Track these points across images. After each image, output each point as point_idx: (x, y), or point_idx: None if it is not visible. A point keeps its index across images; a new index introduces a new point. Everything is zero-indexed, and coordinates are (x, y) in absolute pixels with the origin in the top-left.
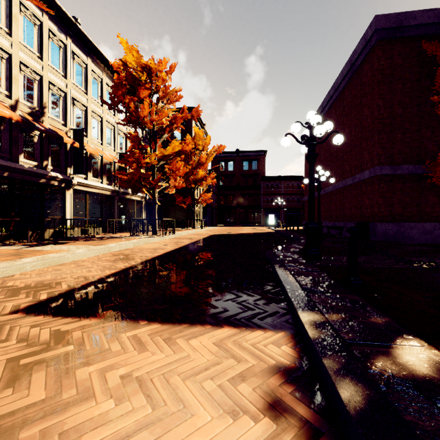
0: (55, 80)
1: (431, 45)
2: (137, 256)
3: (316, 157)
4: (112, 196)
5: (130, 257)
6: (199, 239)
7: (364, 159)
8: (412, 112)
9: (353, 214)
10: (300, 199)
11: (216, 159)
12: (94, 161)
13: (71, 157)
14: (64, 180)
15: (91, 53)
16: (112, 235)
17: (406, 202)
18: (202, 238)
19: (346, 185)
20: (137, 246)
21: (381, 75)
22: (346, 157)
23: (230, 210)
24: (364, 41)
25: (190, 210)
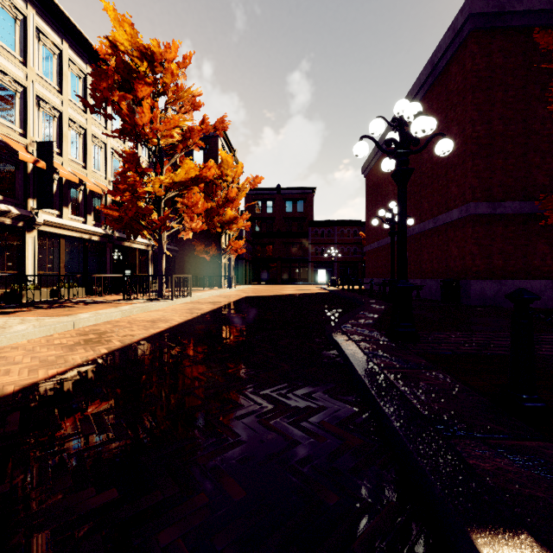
0: (6, 65)
1: (547, 34)
2: (118, 336)
3: (410, 174)
4: (102, 243)
5: (105, 338)
6: (226, 304)
7: (450, 194)
8: (517, 130)
9: (434, 268)
10: (358, 249)
11: (250, 197)
12: (73, 192)
13: (35, 183)
14: (22, 217)
15: (68, 35)
16: (98, 298)
17: (509, 252)
18: (230, 303)
19: (424, 229)
20: (127, 316)
21: (477, 78)
22: (425, 193)
23: (269, 264)
24: (453, 32)
25: (215, 263)
